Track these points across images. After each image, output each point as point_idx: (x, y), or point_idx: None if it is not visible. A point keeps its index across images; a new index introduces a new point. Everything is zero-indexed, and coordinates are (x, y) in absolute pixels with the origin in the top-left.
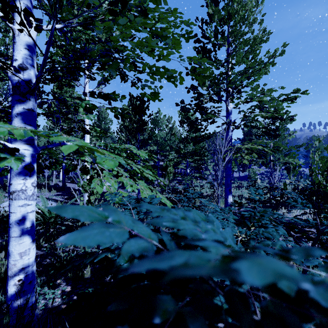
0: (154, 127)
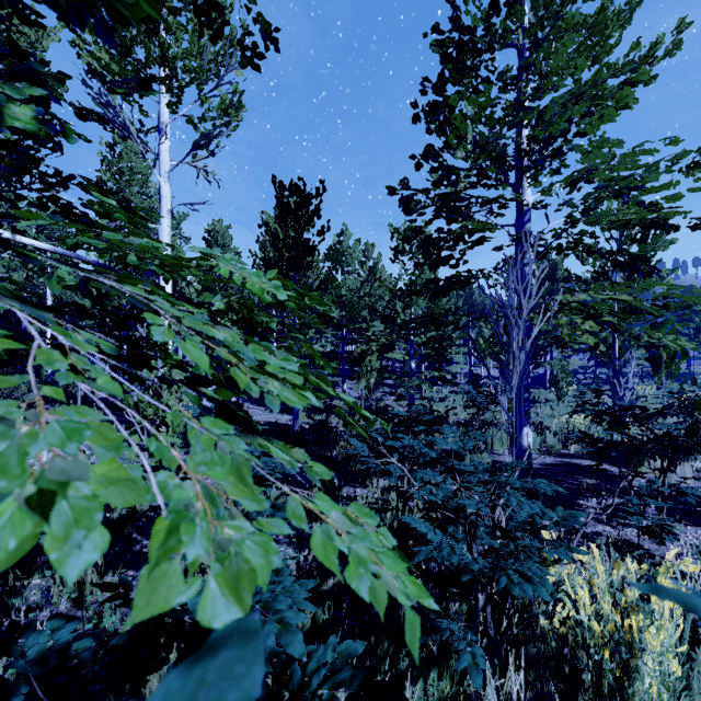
0: (334, 267)
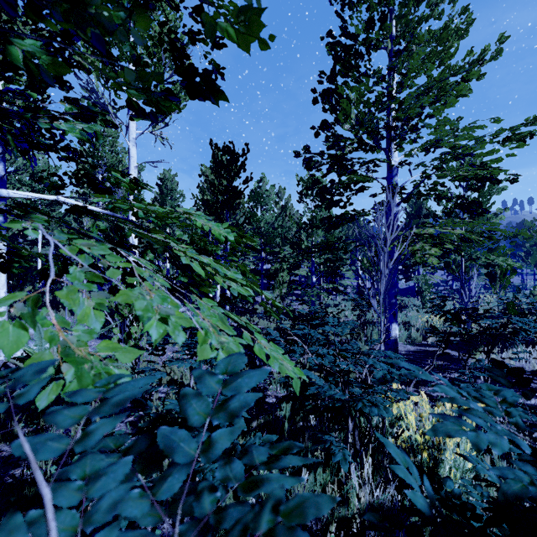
0: (255, 206)
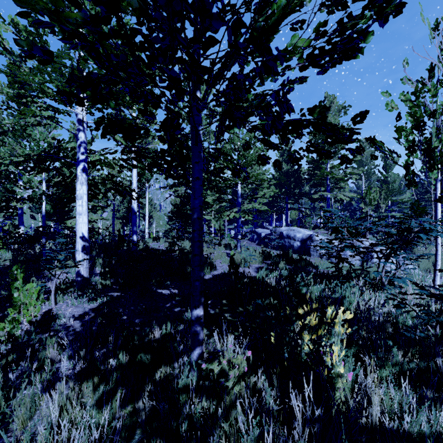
0: None
